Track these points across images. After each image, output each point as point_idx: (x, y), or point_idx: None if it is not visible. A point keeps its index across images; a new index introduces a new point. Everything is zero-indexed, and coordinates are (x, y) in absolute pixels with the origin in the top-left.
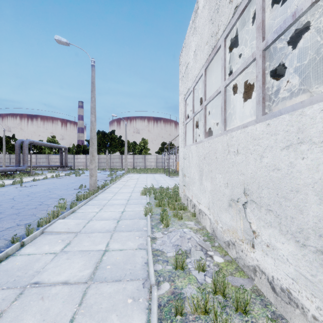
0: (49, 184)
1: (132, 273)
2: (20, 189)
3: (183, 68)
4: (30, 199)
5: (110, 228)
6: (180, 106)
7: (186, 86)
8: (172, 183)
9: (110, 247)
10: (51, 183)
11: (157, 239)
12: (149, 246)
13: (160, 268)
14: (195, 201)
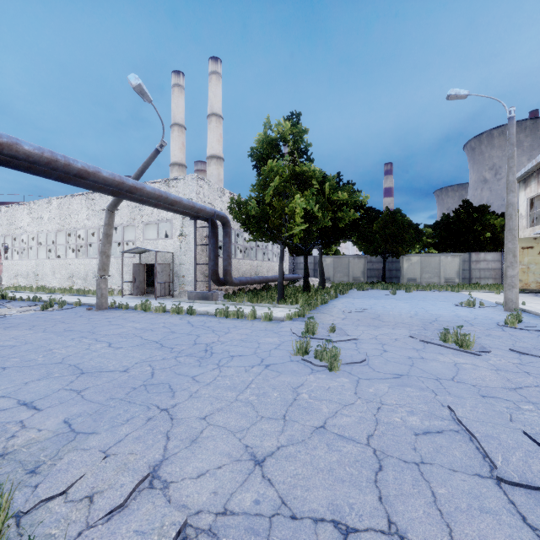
0: None
1: None
2: None
3: None
4: None
5: None
6: None
7: None
8: None
9: None
10: None
11: None
12: None
13: None
14: None
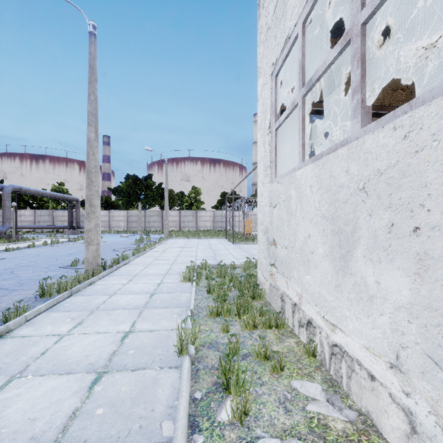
0: (26, 258)
1: None
2: None
3: (269, 11)
4: None
5: (49, 428)
6: (260, 98)
7: (280, 38)
8: (240, 255)
9: None
10: (32, 255)
11: None
12: None
13: None
14: (311, 312)
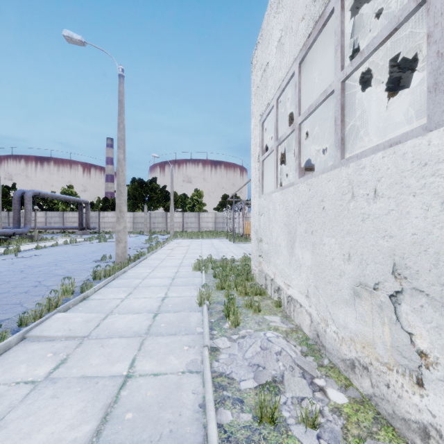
0: (58, 254)
1: (174, 431)
2: (13, 261)
3: (258, 75)
4: (23, 277)
5: (141, 329)
6: (253, 134)
7: (264, 100)
8: (239, 252)
9: (137, 368)
10: (61, 252)
11: (220, 351)
12: (206, 369)
13: (229, 418)
14: (279, 281)
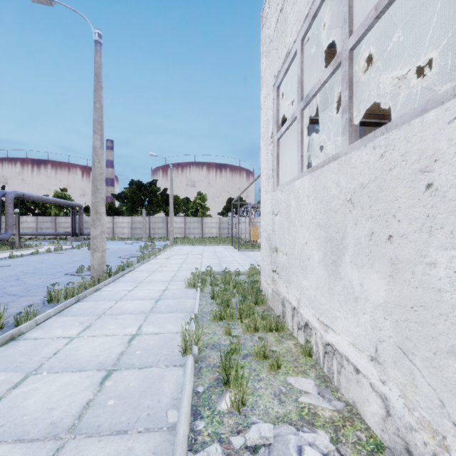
0: (31, 265)
1: None
2: None
3: (271, 24)
4: None
5: (66, 416)
6: (264, 108)
7: (281, 52)
8: (245, 262)
9: None
10: (36, 262)
11: None
12: None
13: None
14: (308, 314)
